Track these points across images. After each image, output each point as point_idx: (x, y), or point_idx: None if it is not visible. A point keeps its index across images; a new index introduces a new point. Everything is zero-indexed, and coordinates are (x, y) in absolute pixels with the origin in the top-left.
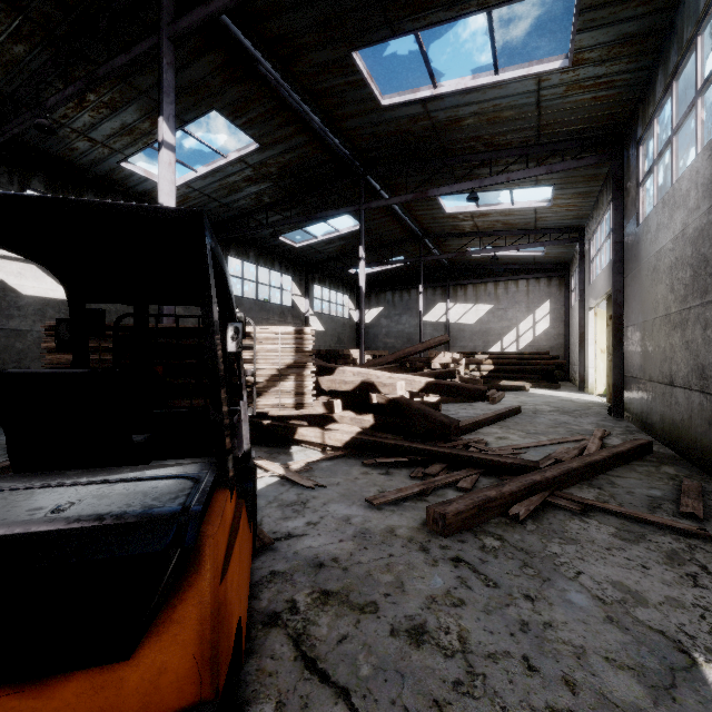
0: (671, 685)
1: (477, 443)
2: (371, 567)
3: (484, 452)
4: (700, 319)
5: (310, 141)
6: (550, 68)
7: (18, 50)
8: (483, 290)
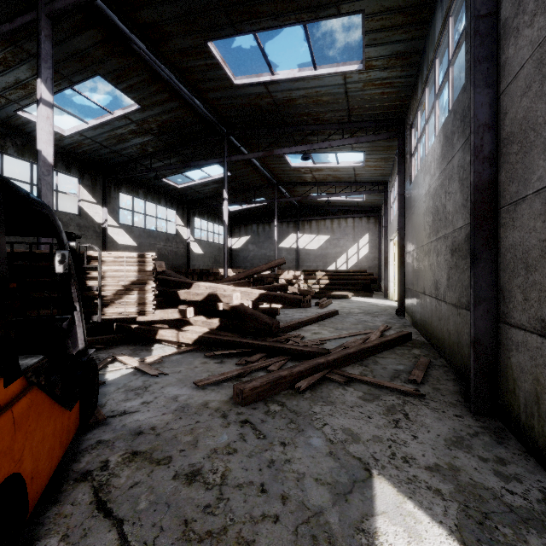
0: (349, 492)
1: (296, 337)
2: (178, 432)
3: (296, 343)
4: (435, 250)
5: (182, 106)
6: (351, 69)
7: None
8: (323, 225)
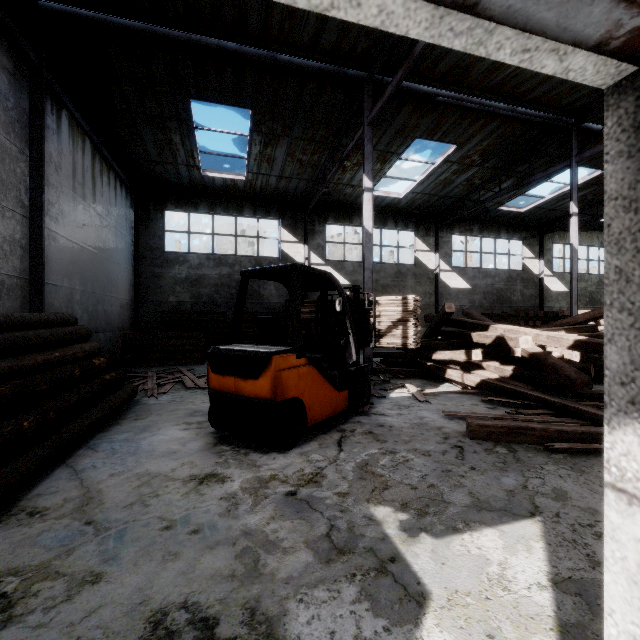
0: (488, 510)
1: None
2: (403, 433)
3: None
4: None
5: (503, 123)
6: None
7: (315, 158)
8: None
